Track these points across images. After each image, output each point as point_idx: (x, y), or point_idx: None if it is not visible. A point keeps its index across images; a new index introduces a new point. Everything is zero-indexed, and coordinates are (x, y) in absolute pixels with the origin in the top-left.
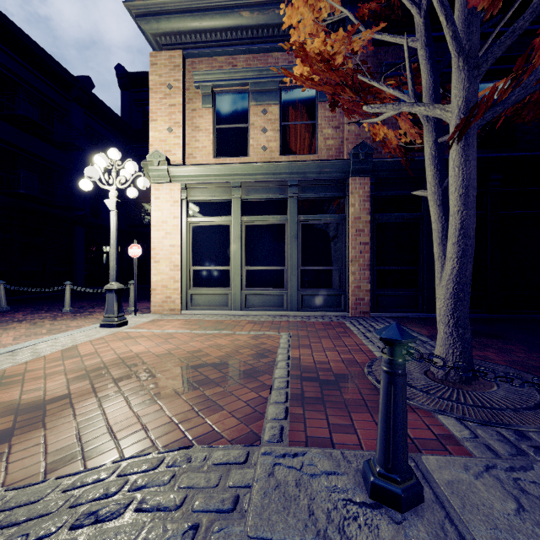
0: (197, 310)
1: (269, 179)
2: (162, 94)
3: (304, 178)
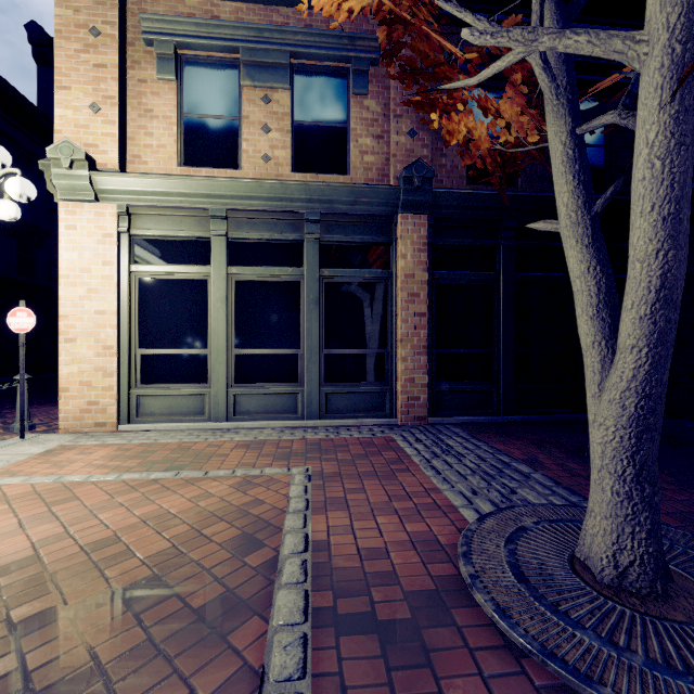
0: (147, 424)
1: (274, 207)
2: (80, 44)
3: (329, 210)
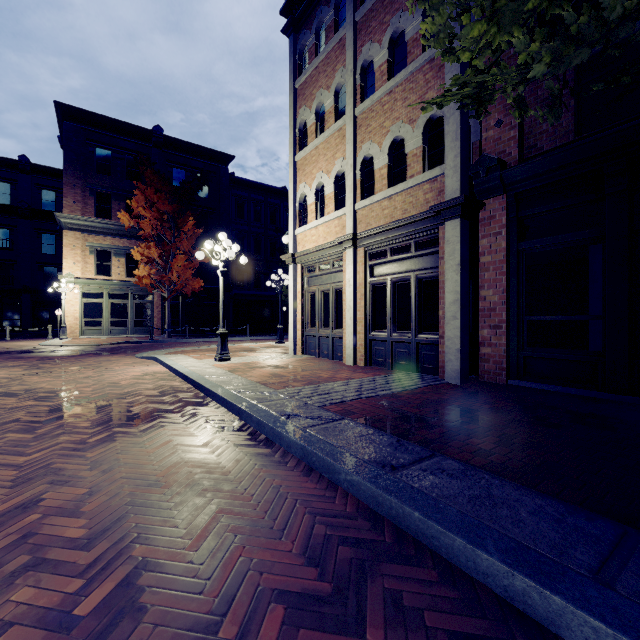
0: (87, 336)
1: (122, 286)
2: (70, 248)
3: (136, 287)
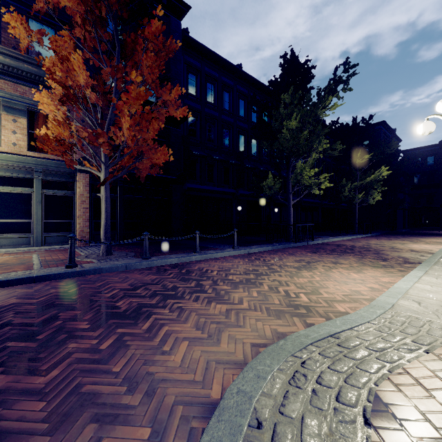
0: None
1: (19, 165)
2: None
3: (46, 168)
